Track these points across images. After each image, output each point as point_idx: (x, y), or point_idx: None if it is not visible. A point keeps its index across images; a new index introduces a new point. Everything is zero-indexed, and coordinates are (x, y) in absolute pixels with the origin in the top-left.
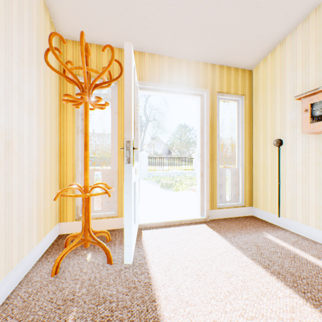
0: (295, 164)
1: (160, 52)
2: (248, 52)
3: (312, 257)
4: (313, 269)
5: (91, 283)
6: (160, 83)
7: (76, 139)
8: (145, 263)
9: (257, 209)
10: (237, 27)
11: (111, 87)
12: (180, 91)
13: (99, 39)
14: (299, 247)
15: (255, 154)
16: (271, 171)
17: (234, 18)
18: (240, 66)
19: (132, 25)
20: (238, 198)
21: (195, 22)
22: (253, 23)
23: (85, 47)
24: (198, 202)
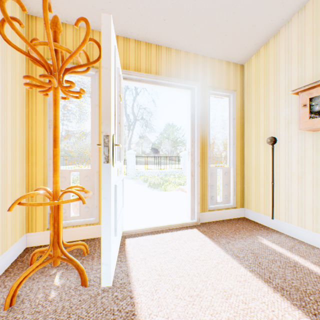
0: (290, 163)
1: (147, 39)
2: (241, 44)
3: (314, 265)
4: (318, 281)
5: (56, 316)
6: (147, 74)
7: (48, 134)
8: (128, 283)
9: (249, 210)
10: (231, 14)
11: (91, 76)
12: (169, 83)
13: (76, 18)
14: (297, 254)
15: (247, 152)
16: (264, 171)
17: (228, 3)
18: (232, 59)
19: (114, 4)
20: (230, 199)
21: (186, 5)
22: (248, 10)
23: (54, 20)
24: (188, 204)
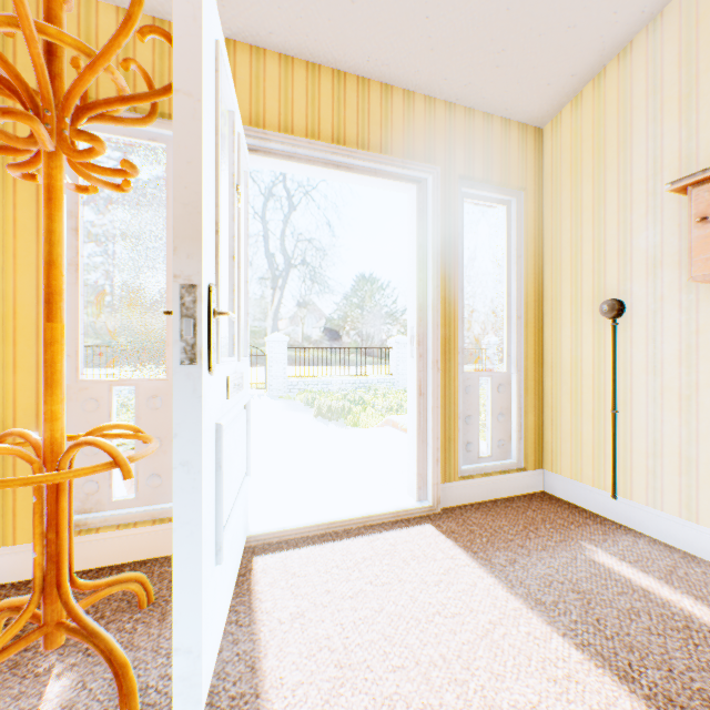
0: (658, 363)
1: (311, 53)
2: (538, 75)
3: None
4: None
5: None
6: (309, 139)
7: None
8: (252, 697)
9: (557, 475)
10: None
11: (167, 142)
12: (364, 166)
13: None
14: (687, 591)
15: (550, 337)
16: (595, 382)
17: None
18: (516, 114)
19: None
20: (510, 449)
21: None
22: None
23: None
24: (412, 462)
